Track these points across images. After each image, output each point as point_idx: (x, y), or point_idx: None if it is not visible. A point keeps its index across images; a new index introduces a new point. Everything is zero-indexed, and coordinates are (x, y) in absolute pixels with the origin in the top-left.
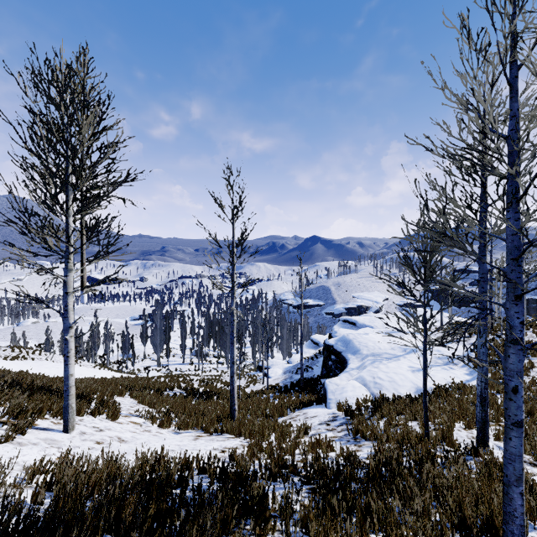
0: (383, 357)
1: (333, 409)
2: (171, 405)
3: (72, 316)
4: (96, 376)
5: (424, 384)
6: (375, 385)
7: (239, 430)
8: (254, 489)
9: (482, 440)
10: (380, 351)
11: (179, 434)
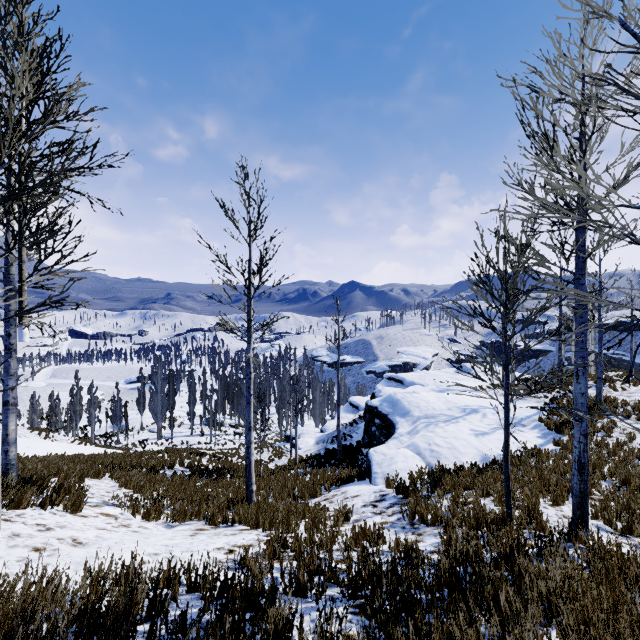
0: (439, 419)
1: (380, 485)
2: (166, 488)
3: None
4: (71, 453)
5: (505, 448)
6: (431, 453)
7: (256, 518)
8: (270, 620)
9: (581, 521)
10: (435, 412)
11: (173, 527)
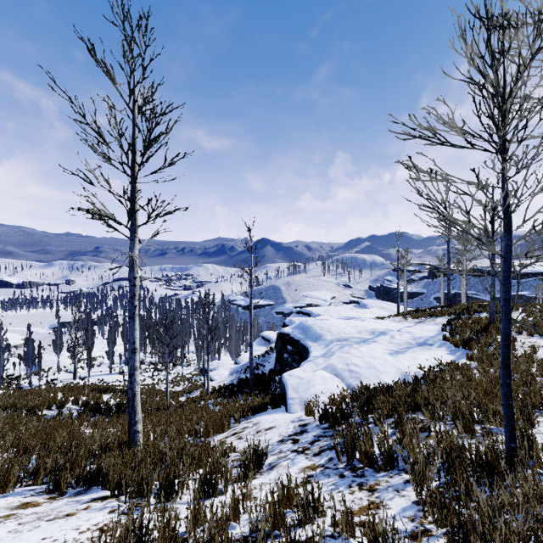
0: (351, 341)
1: (298, 412)
2: (16, 436)
3: None
4: None
5: (505, 347)
6: (351, 374)
7: (120, 478)
8: None
9: None
10: (346, 335)
11: None
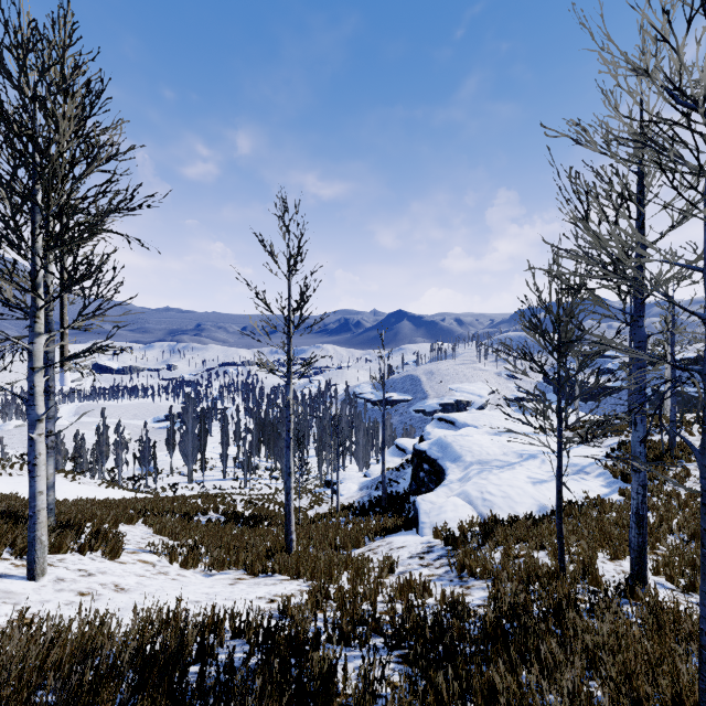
0: (493, 465)
1: (428, 536)
2: (202, 535)
3: (42, 404)
4: (100, 497)
5: (558, 499)
6: (484, 503)
7: (297, 568)
8: (315, 663)
9: (639, 576)
10: (489, 457)
11: (211, 576)
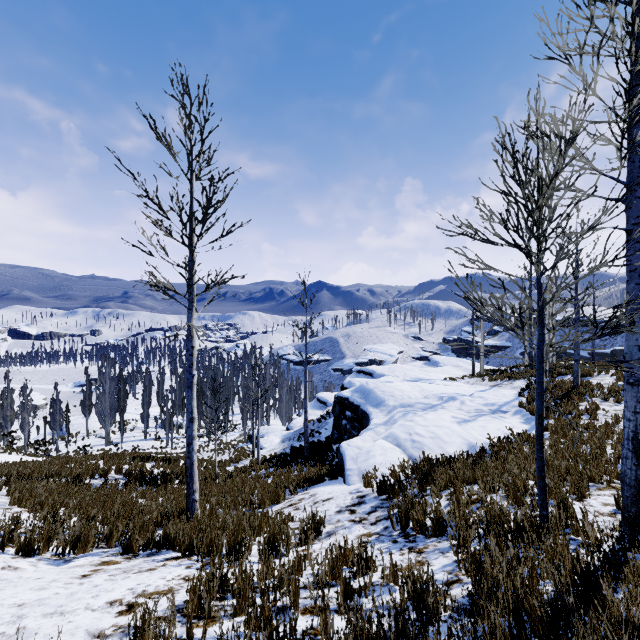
0: (416, 407)
1: (356, 484)
2: (77, 503)
3: None
4: None
5: (538, 425)
6: (413, 444)
7: (190, 541)
8: None
9: (638, 520)
10: (411, 400)
11: (65, 562)
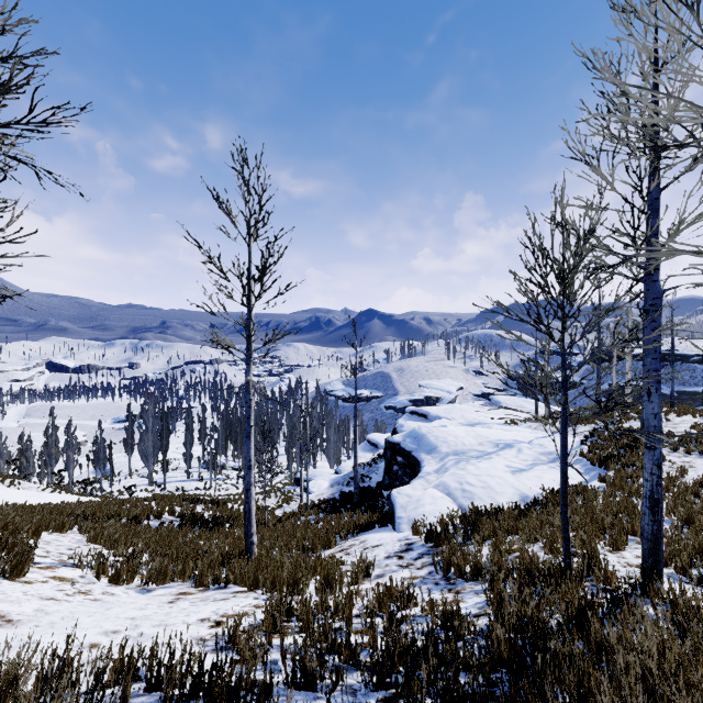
0: (470, 455)
1: (405, 532)
2: (146, 542)
3: None
4: (36, 502)
5: (562, 483)
6: (464, 494)
7: (255, 577)
8: None
9: (654, 570)
10: (465, 447)
11: (149, 592)
